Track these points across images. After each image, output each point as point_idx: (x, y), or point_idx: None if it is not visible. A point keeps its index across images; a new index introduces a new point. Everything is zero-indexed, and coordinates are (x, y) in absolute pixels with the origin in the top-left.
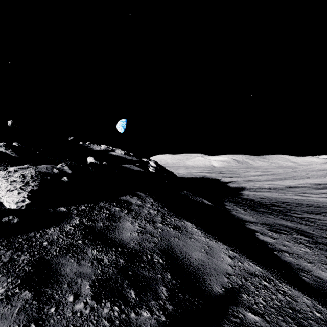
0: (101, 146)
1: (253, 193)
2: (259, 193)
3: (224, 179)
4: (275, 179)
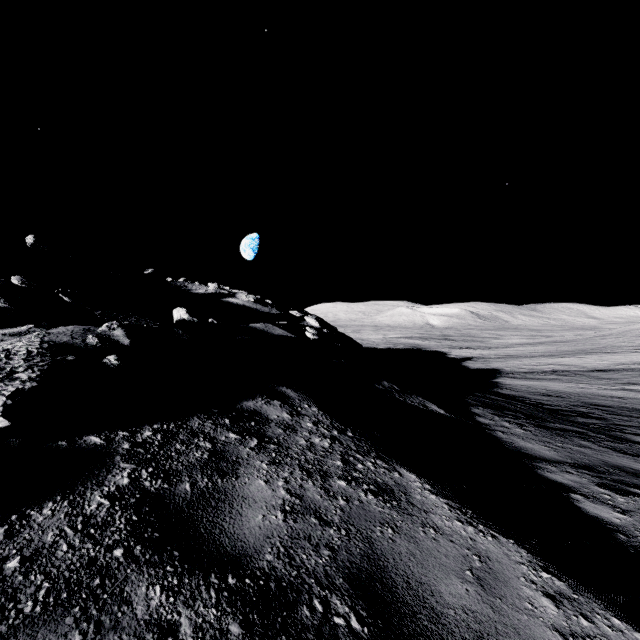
0: (208, 287)
1: (523, 383)
2: (536, 383)
3: (455, 351)
4: (563, 353)
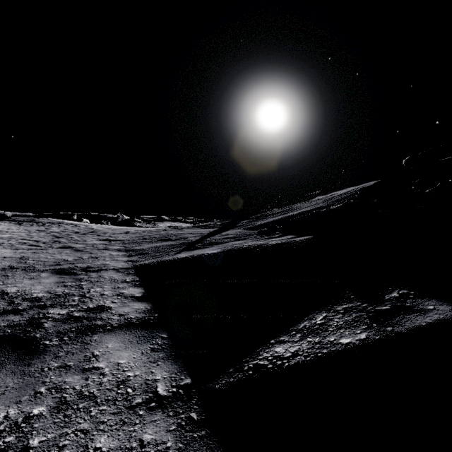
0: None
1: None
2: None
3: None
4: None
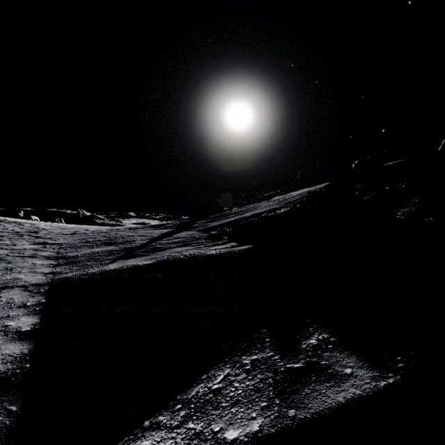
0: None
1: None
2: None
3: None
4: None
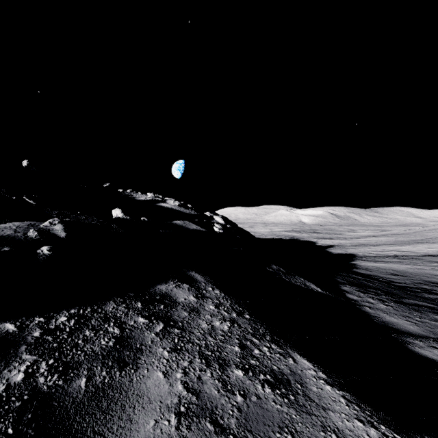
0: (147, 195)
1: (374, 265)
2: (384, 265)
3: (321, 241)
4: (400, 242)
